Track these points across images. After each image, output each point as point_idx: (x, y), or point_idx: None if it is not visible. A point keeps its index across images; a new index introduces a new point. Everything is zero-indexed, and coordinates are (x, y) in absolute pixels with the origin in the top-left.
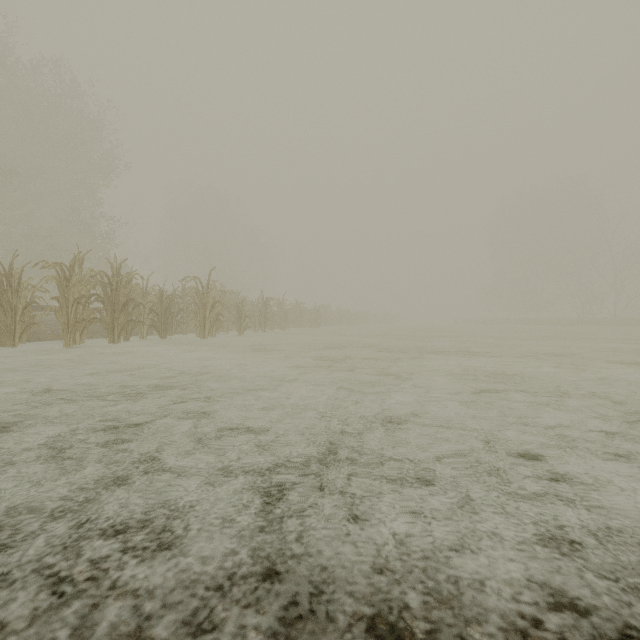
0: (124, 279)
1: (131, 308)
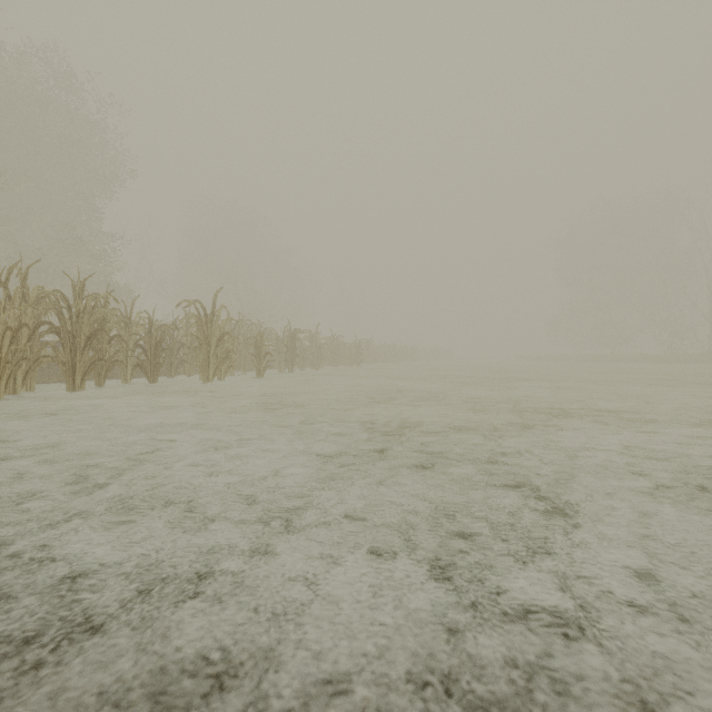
0: (89, 302)
1: (106, 342)
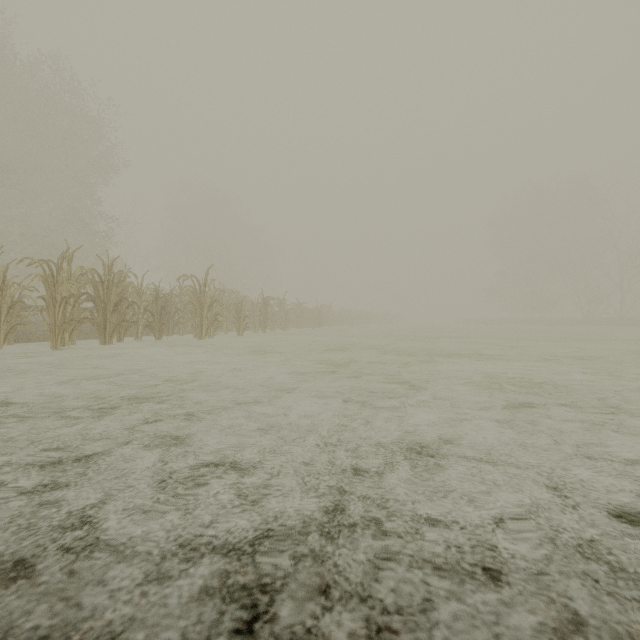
0: (116, 277)
1: (125, 308)
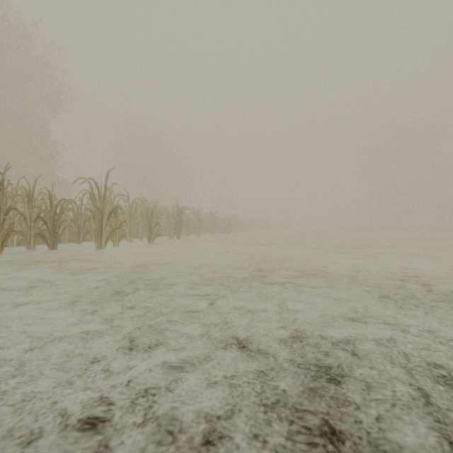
0: None
1: (2, 214)
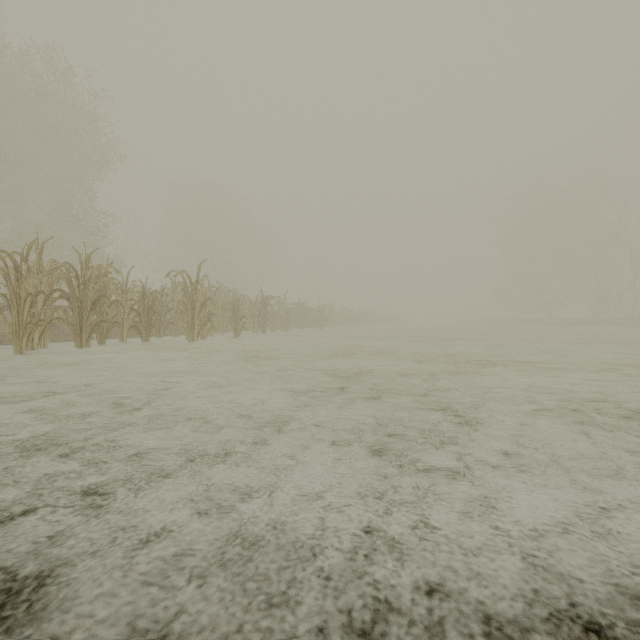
0: (94, 272)
1: (106, 306)
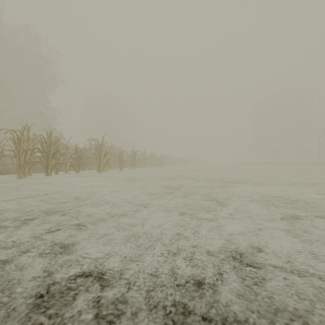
0: (54, 139)
1: (59, 156)
